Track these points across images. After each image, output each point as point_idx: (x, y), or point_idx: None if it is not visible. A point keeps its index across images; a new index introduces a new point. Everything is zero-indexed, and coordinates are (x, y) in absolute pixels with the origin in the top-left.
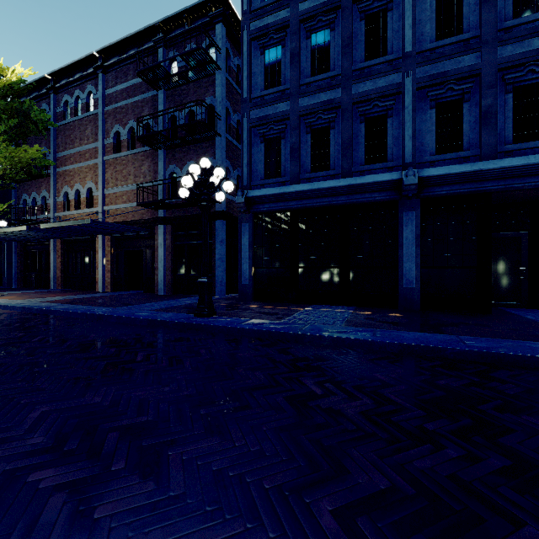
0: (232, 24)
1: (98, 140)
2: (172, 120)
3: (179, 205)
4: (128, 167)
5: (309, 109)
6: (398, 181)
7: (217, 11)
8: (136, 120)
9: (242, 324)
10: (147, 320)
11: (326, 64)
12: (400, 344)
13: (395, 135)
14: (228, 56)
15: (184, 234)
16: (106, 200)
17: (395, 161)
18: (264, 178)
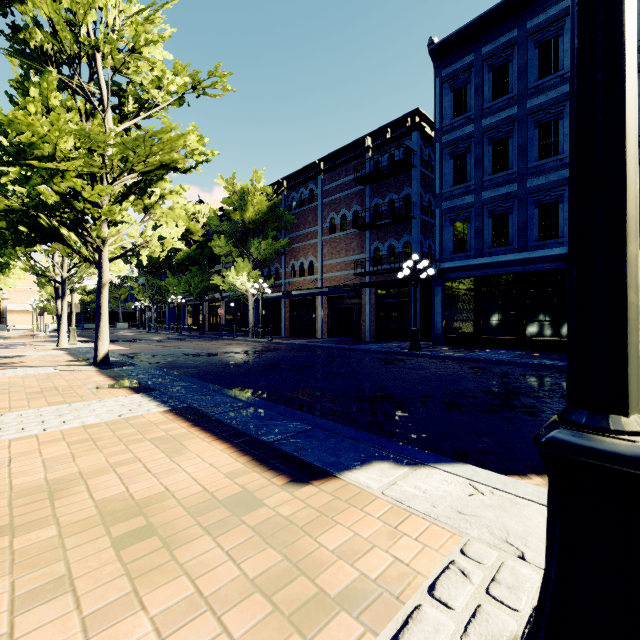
0: (424, 127)
1: (317, 224)
2: (375, 207)
3: (383, 273)
4: (341, 244)
5: (490, 200)
6: (565, 255)
7: (413, 124)
8: (347, 209)
9: (441, 354)
10: (382, 351)
11: (505, 164)
12: (536, 364)
13: (565, 217)
14: (421, 150)
15: (385, 294)
16: (324, 269)
17: (565, 237)
18: (452, 253)
